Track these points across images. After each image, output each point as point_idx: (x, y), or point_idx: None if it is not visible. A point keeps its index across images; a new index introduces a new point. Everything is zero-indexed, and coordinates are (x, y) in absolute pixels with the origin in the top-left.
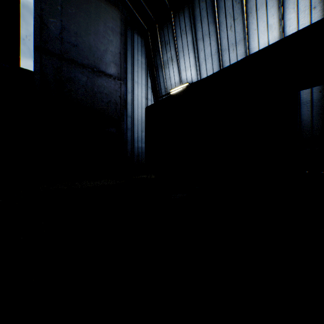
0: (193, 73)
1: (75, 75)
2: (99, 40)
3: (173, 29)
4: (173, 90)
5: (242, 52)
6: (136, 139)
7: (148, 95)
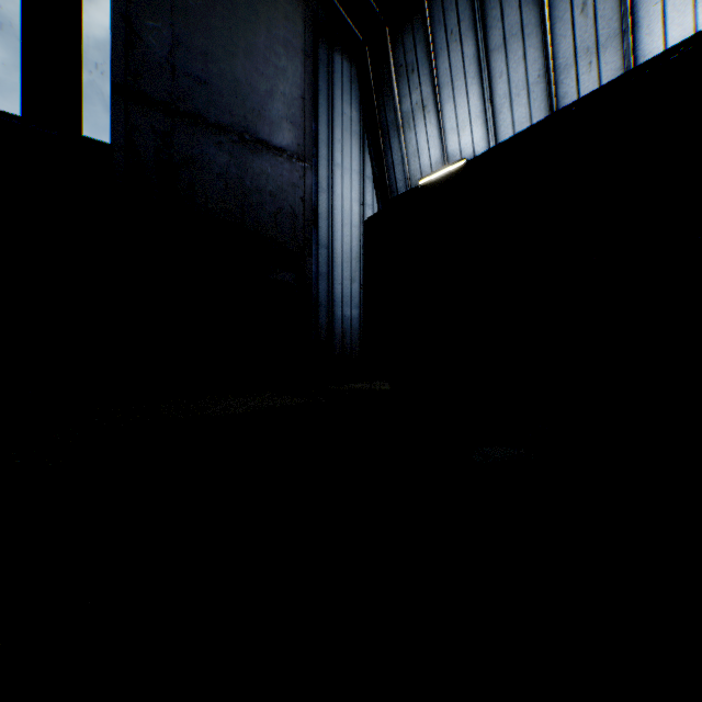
0: (477, 136)
1: (202, 150)
2: (257, 69)
3: (427, 33)
4: (427, 180)
5: (616, 69)
6: (338, 300)
7: (365, 195)
